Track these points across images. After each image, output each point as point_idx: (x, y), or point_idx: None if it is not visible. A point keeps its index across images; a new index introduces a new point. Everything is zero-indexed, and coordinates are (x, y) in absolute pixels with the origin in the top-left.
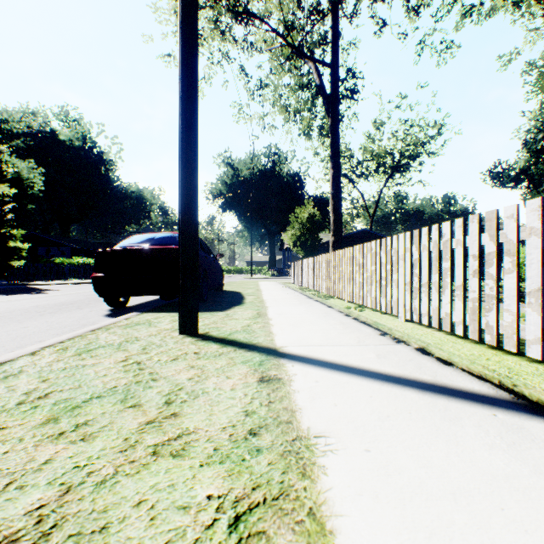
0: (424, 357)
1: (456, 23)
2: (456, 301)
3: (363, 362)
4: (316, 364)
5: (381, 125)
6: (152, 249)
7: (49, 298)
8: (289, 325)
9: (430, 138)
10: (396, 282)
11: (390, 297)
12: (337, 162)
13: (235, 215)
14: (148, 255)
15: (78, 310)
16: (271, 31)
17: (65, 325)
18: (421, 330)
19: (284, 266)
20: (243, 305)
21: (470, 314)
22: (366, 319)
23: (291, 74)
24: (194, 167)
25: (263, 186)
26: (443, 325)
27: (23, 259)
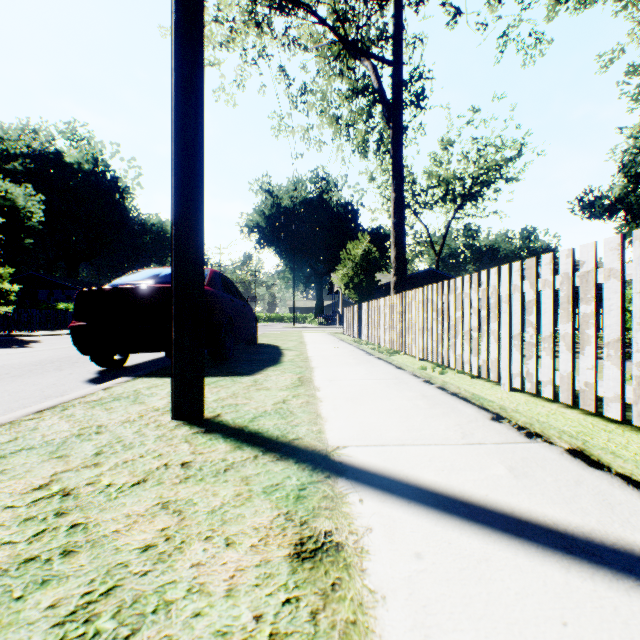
0: (598, 474)
1: (547, 11)
2: (606, 365)
3: (492, 489)
4: (405, 495)
5: (449, 144)
6: (154, 288)
7: (28, 354)
8: (346, 401)
9: (508, 161)
10: (496, 334)
11: (486, 355)
12: (400, 184)
13: (276, 252)
14: (148, 296)
15: (54, 372)
16: (318, 22)
17: (17, 398)
18: (541, 406)
19: (333, 313)
20: (280, 365)
21: (636, 386)
22: (458, 388)
23: (343, 76)
24: (195, 151)
25: (308, 218)
26: (581, 401)
27: (18, 305)
